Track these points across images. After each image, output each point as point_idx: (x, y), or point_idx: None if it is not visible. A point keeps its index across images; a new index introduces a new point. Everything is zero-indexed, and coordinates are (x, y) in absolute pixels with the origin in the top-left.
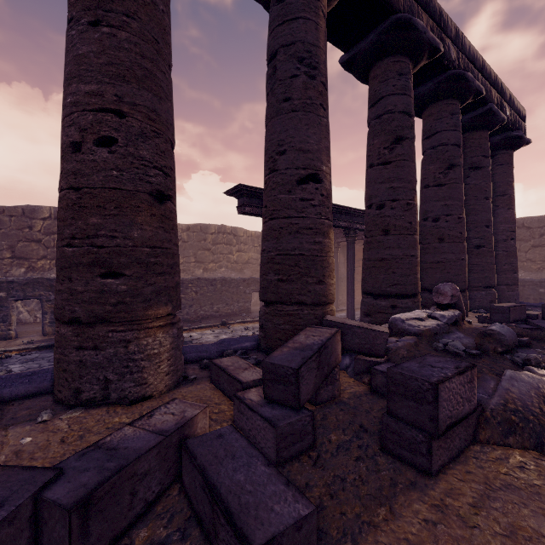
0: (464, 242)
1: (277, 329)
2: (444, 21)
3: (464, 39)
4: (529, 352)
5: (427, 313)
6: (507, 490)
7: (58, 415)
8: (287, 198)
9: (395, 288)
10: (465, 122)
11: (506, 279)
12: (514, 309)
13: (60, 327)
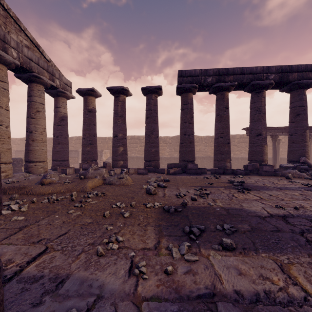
0: None
1: None
2: None
3: None
4: None
5: (293, 164)
6: (270, 176)
7: None
8: (253, 139)
9: (295, 159)
10: None
11: None
12: None
13: (215, 161)
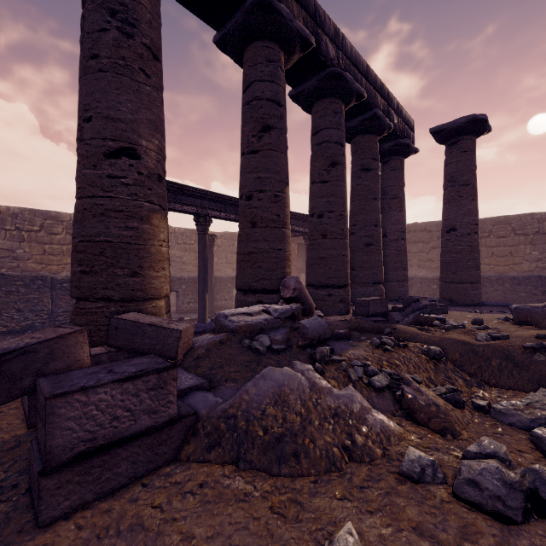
0: (346, 238)
1: None
2: (321, 17)
3: (345, 41)
4: (342, 344)
5: (265, 308)
6: (125, 534)
7: None
8: (92, 174)
9: (261, 283)
10: (356, 124)
11: (397, 276)
12: (375, 302)
13: None
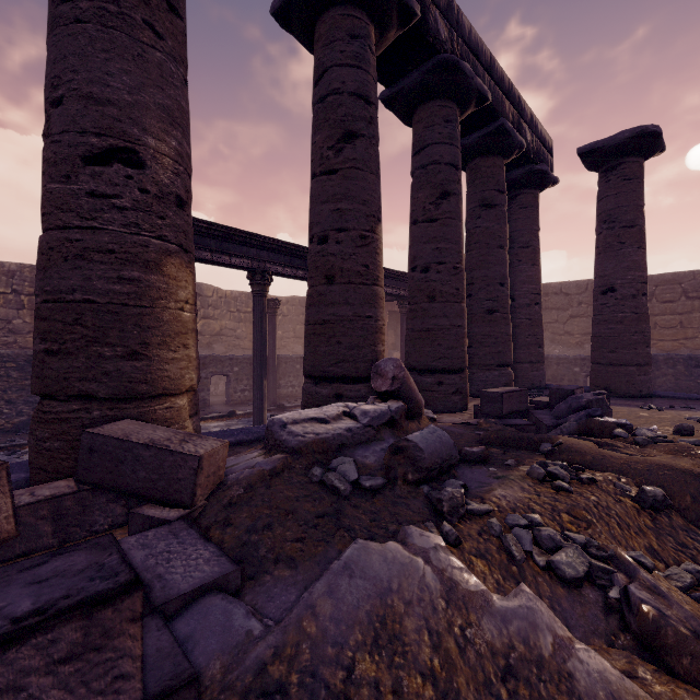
0: (463, 302)
1: (39, 450)
2: None
3: (462, 17)
4: (477, 473)
5: (347, 409)
6: None
7: None
8: (62, 190)
9: (341, 367)
10: (474, 142)
11: (529, 355)
12: (510, 396)
13: None
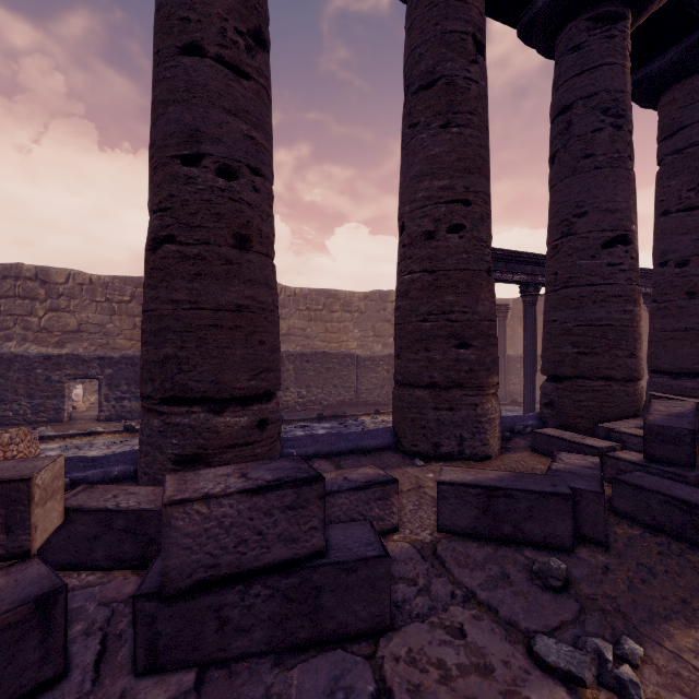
0: None
1: (577, 406)
2: None
3: None
4: None
5: None
6: None
7: (426, 463)
8: (589, 264)
9: None
10: None
11: None
12: None
13: (414, 391)
